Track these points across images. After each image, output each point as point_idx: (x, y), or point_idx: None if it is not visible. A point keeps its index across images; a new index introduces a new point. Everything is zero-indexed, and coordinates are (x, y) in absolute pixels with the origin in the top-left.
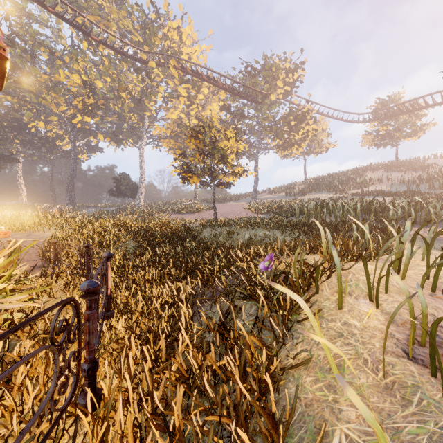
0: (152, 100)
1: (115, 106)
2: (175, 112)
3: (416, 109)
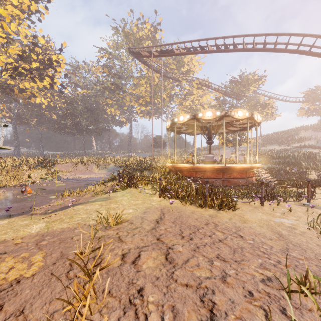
0: None
1: (155, 100)
2: (187, 101)
3: None
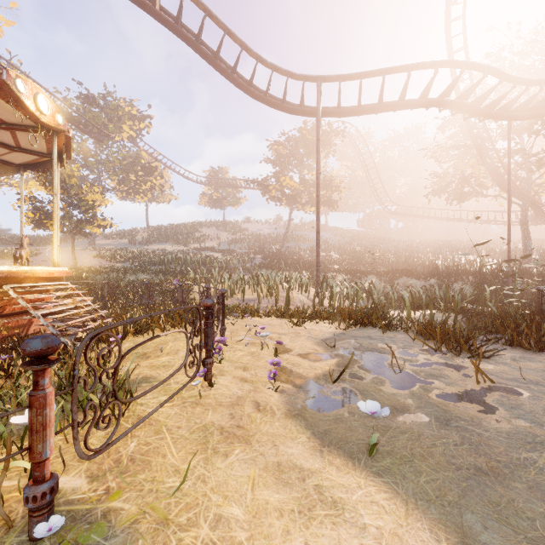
0: None
1: None
2: None
3: (235, 187)
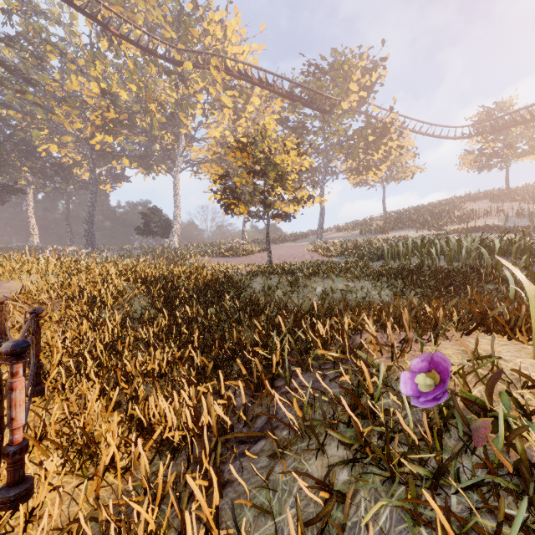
0: (190, 116)
1: (144, 123)
2: (218, 129)
3: None
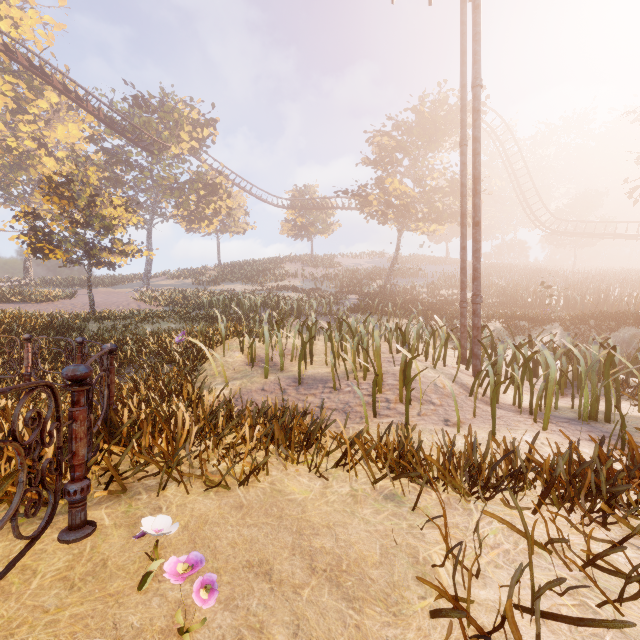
0: None
1: None
2: None
3: (325, 208)
